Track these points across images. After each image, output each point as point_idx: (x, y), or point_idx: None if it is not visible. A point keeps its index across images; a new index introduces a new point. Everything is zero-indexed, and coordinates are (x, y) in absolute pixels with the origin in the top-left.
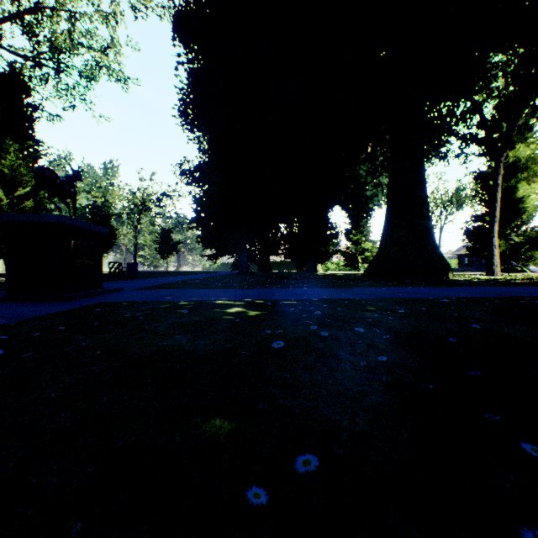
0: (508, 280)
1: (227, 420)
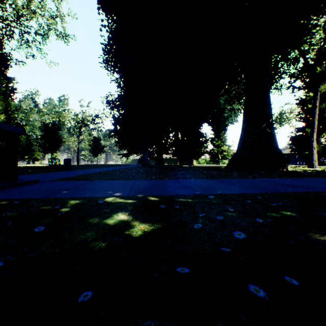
0: None
1: None
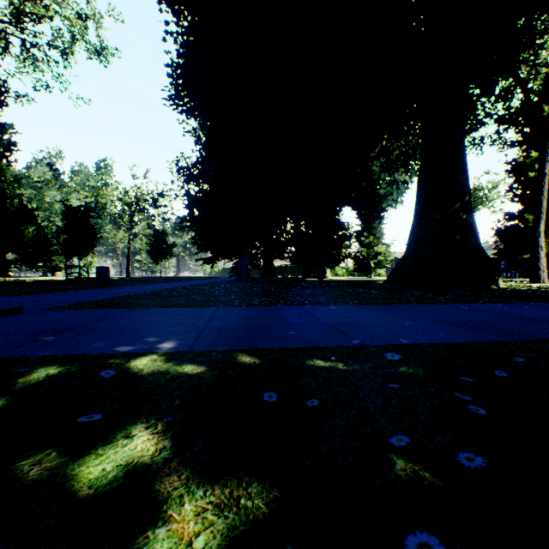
0: None
1: None
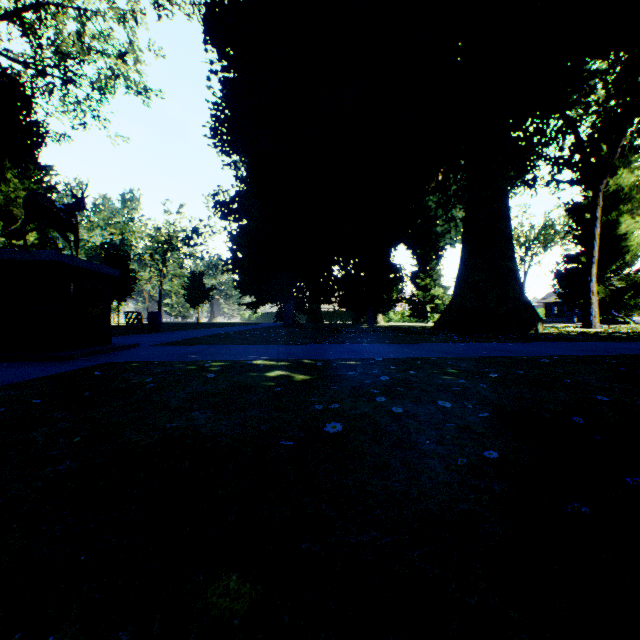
0: (610, 333)
1: (250, 579)
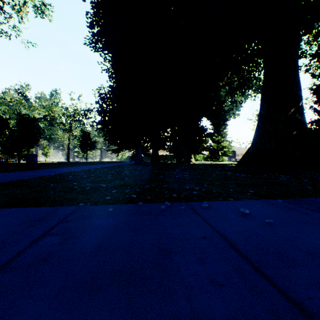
0: None
1: None
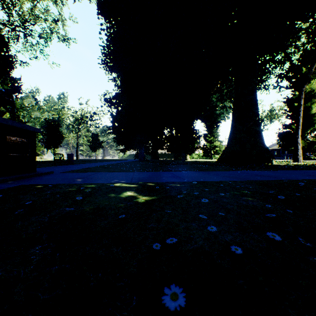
0: (312, 165)
1: None
